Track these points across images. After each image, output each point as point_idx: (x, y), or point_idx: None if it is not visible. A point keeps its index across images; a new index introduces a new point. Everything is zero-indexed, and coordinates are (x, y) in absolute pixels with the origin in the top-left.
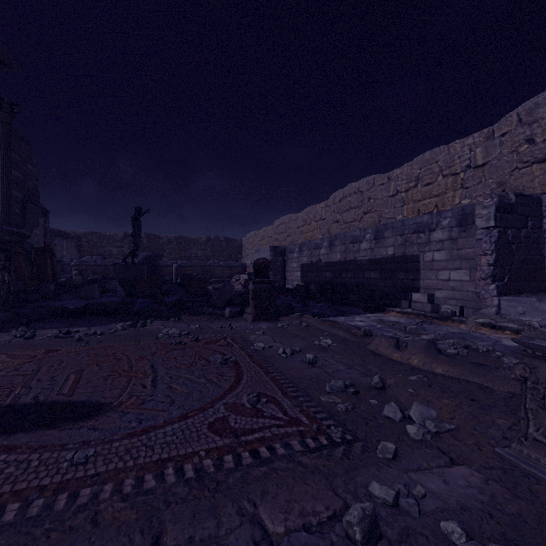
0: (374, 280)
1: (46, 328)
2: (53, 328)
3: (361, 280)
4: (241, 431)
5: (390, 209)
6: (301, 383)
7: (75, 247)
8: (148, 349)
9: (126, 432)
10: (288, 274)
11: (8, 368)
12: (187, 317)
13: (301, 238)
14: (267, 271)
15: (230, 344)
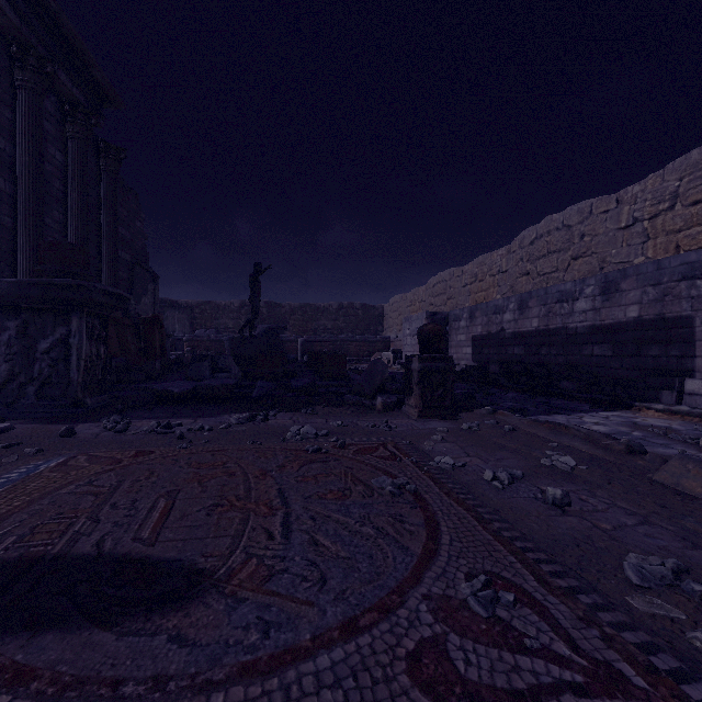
0: (600, 358)
1: (143, 419)
2: (151, 419)
3: (575, 358)
4: (490, 695)
5: (620, 249)
6: (561, 552)
7: (188, 320)
8: (273, 458)
9: (239, 659)
10: (452, 350)
11: (81, 479)
12: (323, 409)
13: (469, 300)
14: (439, 343)
15: (396, 455)
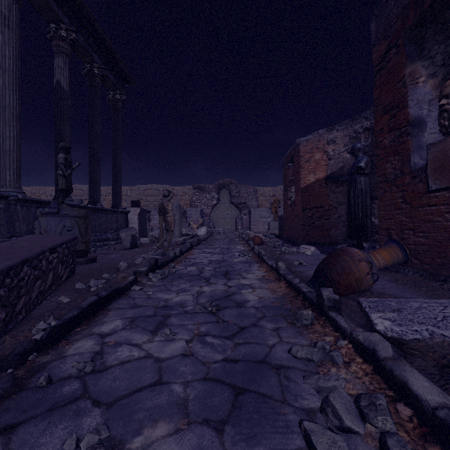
0: None
1: None
2: None
3: None
4: None
5: None
6: None
7: None
8: None
9: None
10: None
11: None
12: None
13: None
14: None
15: None
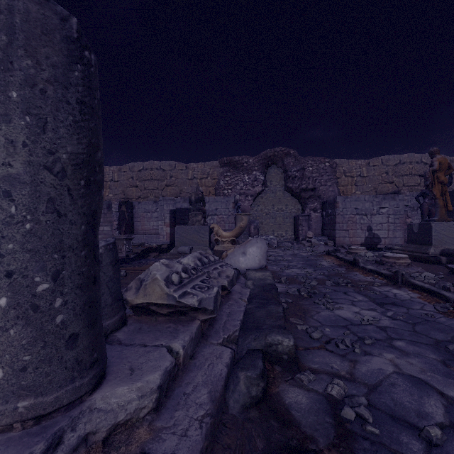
0: None
1: None
2: None
3: None
4: None
5: None
6: None
7: None
8: None
9: None
10: None
11: None
12: None
13: None
14: None
15: None
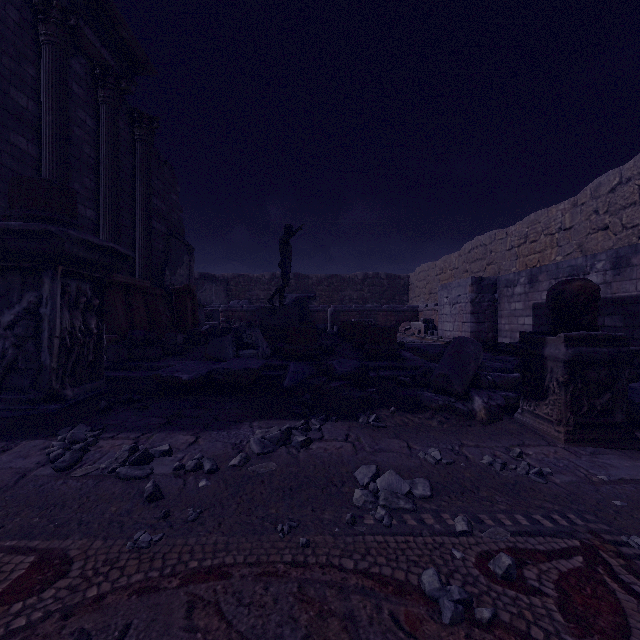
0: None
1: (122, 430)
2: (133, 432)
3: None
4: None
5: None
6: None
7: (223, 292)
8: None
9: None
10: (503, 320)
11: None
12: (391, 416)
13: (516, 265)
14: (594, 312)
15: None
